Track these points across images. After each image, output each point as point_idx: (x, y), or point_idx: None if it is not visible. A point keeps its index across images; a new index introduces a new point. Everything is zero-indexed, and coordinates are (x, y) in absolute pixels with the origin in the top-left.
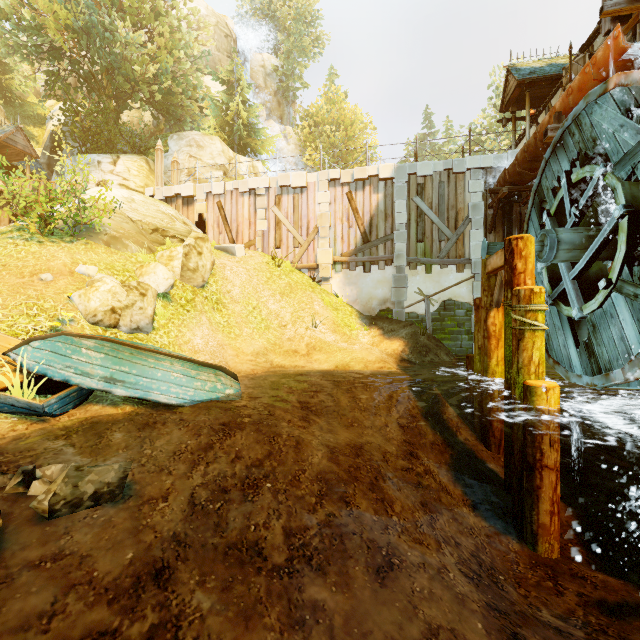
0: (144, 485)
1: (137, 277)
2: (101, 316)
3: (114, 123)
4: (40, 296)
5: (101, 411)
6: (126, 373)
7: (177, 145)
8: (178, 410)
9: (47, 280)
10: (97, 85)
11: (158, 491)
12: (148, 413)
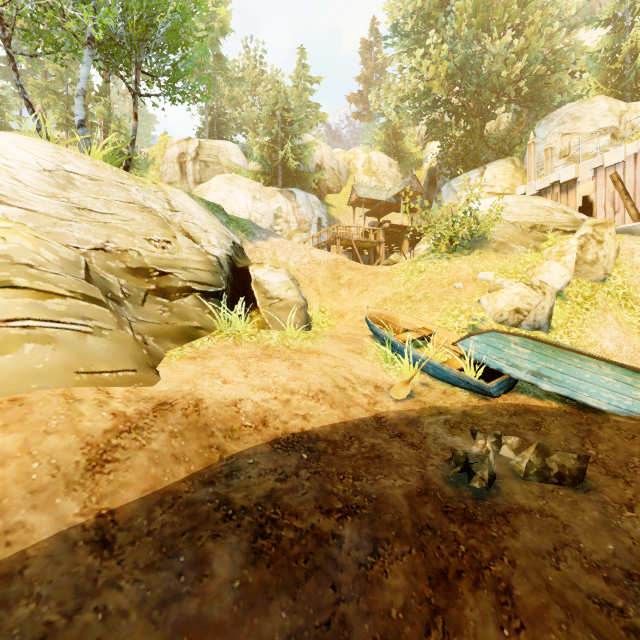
0: (599, 484)
1: (528, 277)
2: (505, 316)
3: (481, 138)
4: (457, 301)
5: (528, 401)
6: (552, 370)
7: (545, 130)
8: (610, 418)
9: (459, 288)
10: (466, 112)
11: (618, 497)
12: (576, 413)
